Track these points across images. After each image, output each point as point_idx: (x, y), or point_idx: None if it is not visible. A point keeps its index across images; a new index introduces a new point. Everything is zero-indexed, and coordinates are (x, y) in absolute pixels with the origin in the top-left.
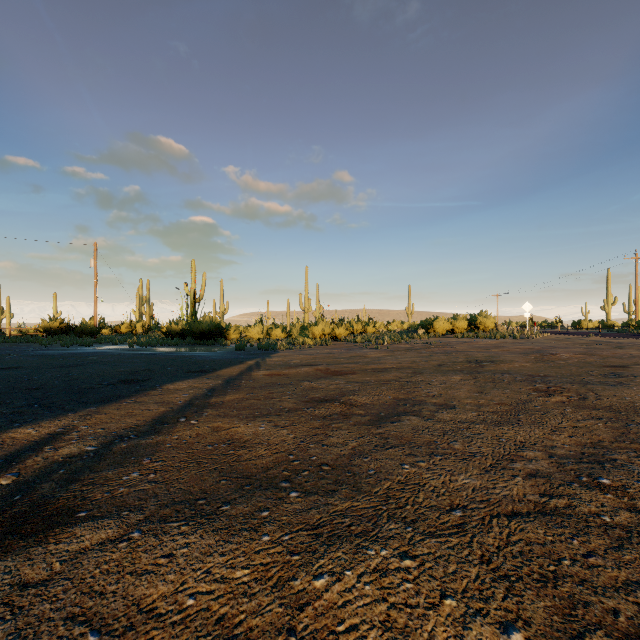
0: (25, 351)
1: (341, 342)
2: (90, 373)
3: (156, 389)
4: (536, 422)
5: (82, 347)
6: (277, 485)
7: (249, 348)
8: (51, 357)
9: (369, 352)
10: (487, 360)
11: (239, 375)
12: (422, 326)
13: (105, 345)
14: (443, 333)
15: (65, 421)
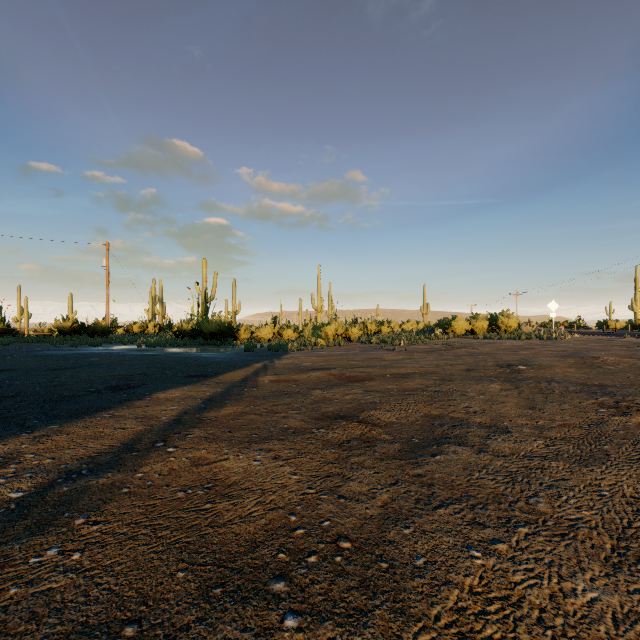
0: (31, 351)
1: (355, 343)
2: (80, 377)
3: (144, 398)
4: (634, 458)
5: (91, 347)
6: (265, 588)
7: (259, 349)
8: (53, 358)
9: (386, 354)
10: (521, 364)
11: (243, 381)
12: (439, 326)
13: (114, 345)
14: (462, 333)
15: (11, 445)
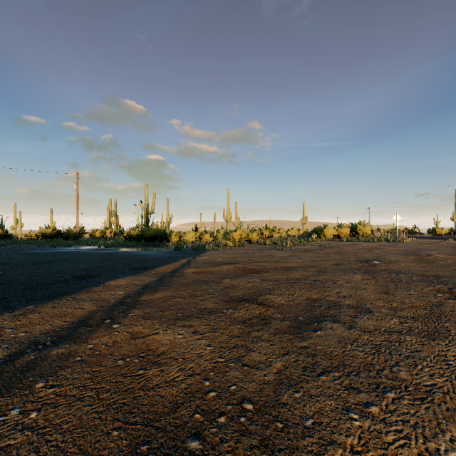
0: (21, 250)
1: (254, 244)
2: (54, 269)
3: (99, 285)
4: None
5: (65, 247)
6: (183, 445)
7: (185, 248)
8: (36, 255)
9: (276, 252)
10: (375, 260)
11: (172, 272)
12: (315, 232)
13: (82, 246)
14: (331, 237)
15: None
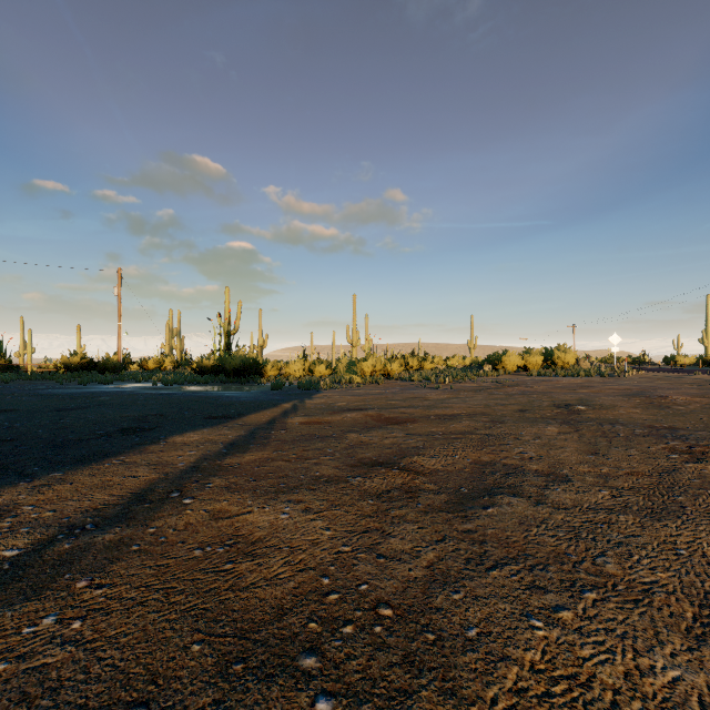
0: (34, 390)
1: (394, 380)
2: (87, 419)
3: (158, 442)
4: None
5: (101, 385)
6: (293, 664)
7: (288, 387)
8: (58, 397)
9: (429, 393)
10: (580, 404)
11: (269, 422)
12: (488, 362)
13: (127, 383)
14: (513, 370)
15: (7, 496)
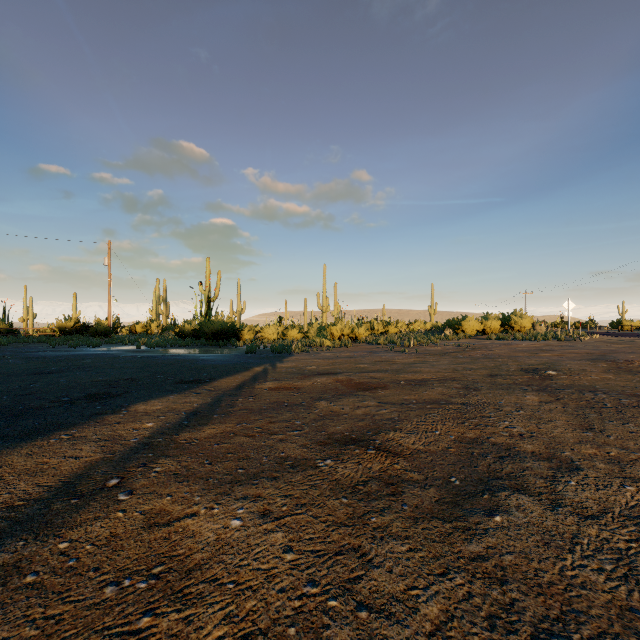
0: (25, 352)
1: (362, 343)
2: (58, 384)
3: (119, 411)
4: None
5: (89, 348)
6: None
7: (262, 350)
8: (44, 360)
9: (396, 356)
10: (549, 369)
11: (239, 388)
12: (449, 326)
13: (115, 346)
14: (473, 334)
15: None
